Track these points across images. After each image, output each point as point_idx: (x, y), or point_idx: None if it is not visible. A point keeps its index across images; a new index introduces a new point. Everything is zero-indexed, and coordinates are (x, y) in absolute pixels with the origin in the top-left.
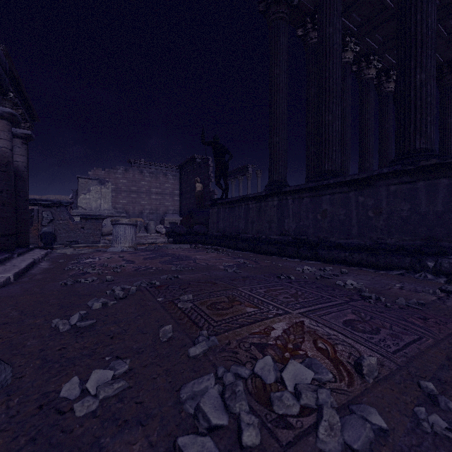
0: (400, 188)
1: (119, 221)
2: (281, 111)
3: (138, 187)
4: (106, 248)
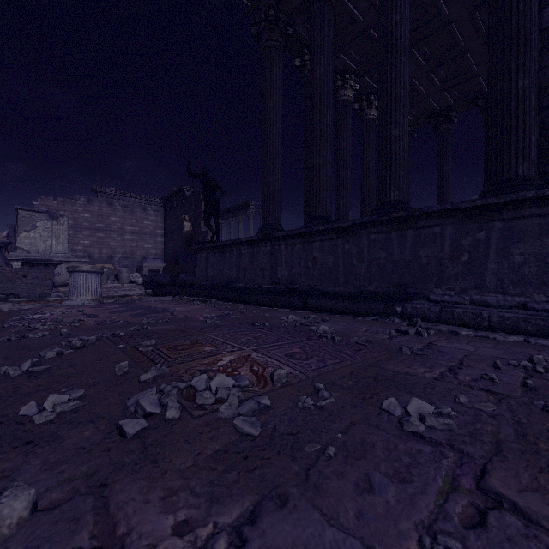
0: (378, 238)
1: (79, 268)
2: (275, 149)
3: (106, 224)
4: (61, 302)
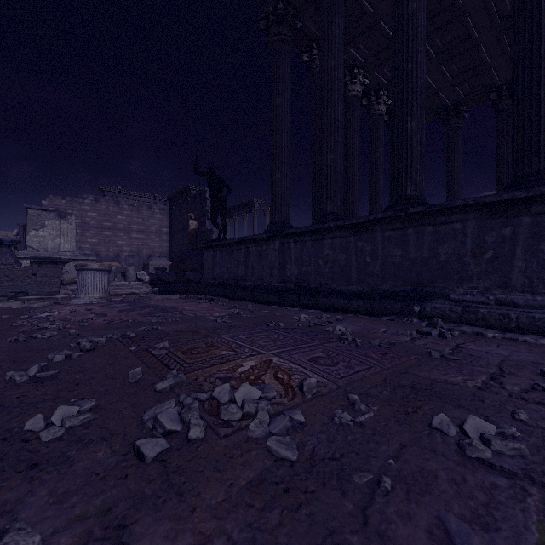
0: (393, 234)
1: (87, 266)
2: (283, 145)
3: (113, 222)
4: (69, 300)
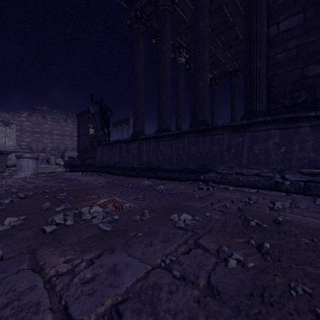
0: (192, 140)
1: (23, 155)
2: (140, 89)
3: (41, 129)
4: (11, 176)
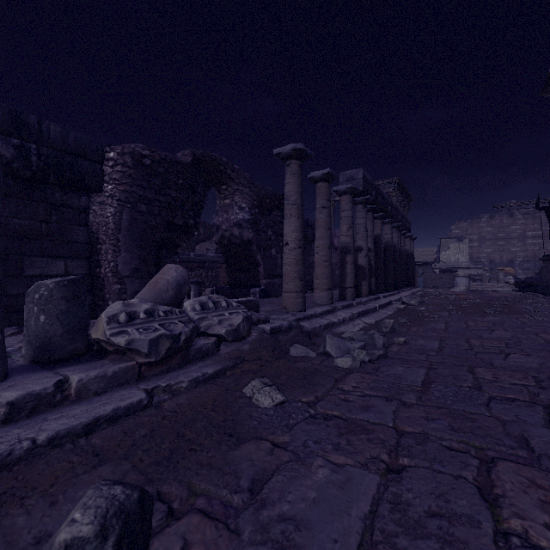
0: None
1: (458, 275)
2: None
3: (506, 233)
4: None
